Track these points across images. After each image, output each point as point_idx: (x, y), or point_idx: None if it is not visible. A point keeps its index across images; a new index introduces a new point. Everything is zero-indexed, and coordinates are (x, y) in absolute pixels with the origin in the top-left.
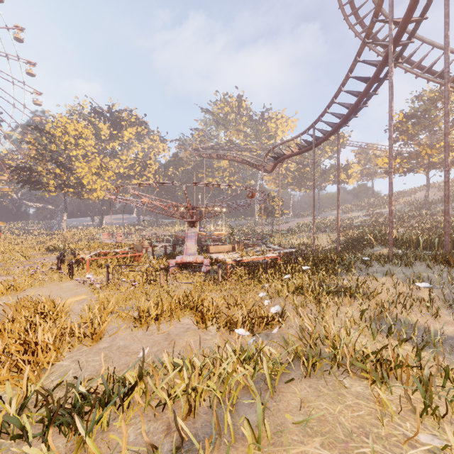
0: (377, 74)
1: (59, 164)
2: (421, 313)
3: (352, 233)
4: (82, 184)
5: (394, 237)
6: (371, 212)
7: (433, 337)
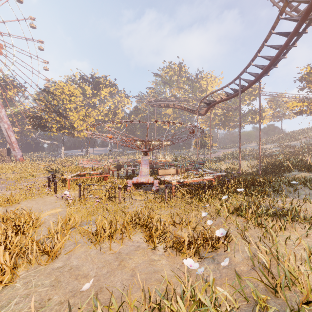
0: (297, 27)
1: (58, 114)
2: None
3: (268, 160)
4: (73, 126)
5: (308, 163)
6: (281, 144)
7: None
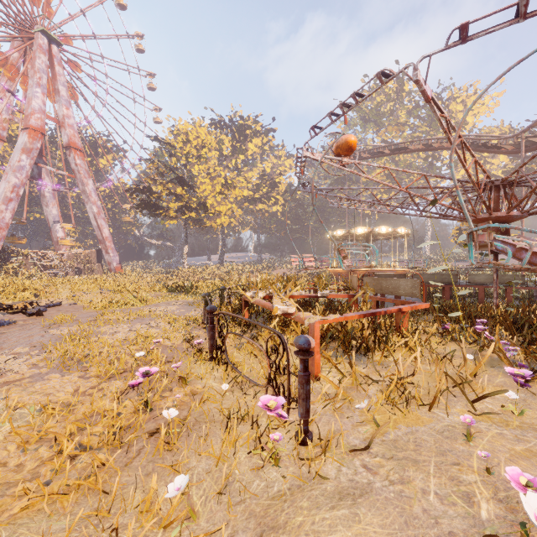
0: None
1: (180, 180)
2: None
3: None
4: (206, 205)
5: None
6: None
7: None
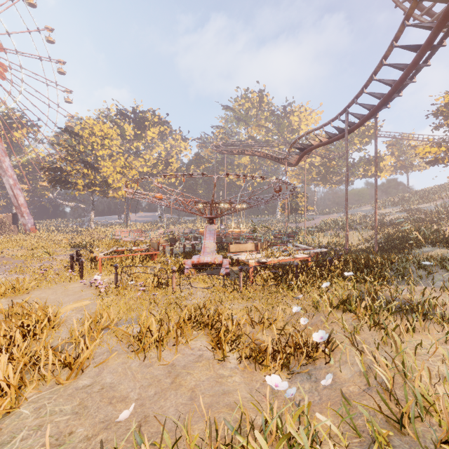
0: (431, 38)
1: (86, 164)
2: None
3: (389, 231)
4: (107, 182)
5: (446, 235)
6: (407, 208)
7: None
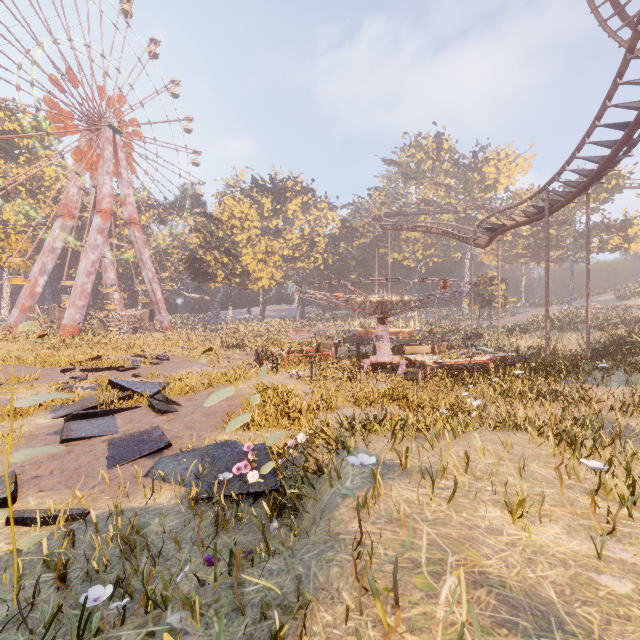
0: (638, 119)
1: (227, 253)
2: (638, 418)
3: (623, 333)
4: (249, 273)
5: None
6: None
7: (623, 428)
